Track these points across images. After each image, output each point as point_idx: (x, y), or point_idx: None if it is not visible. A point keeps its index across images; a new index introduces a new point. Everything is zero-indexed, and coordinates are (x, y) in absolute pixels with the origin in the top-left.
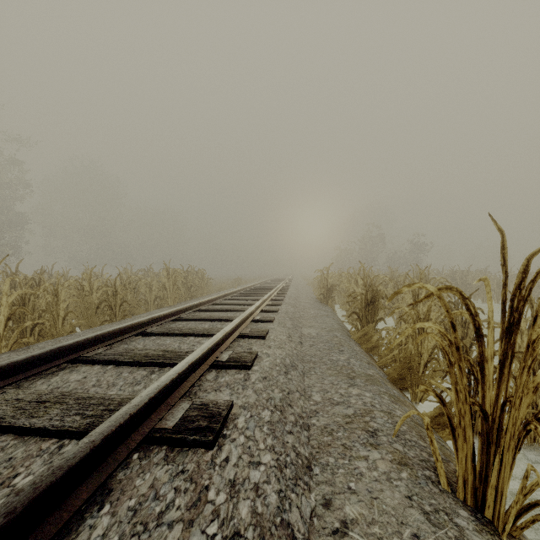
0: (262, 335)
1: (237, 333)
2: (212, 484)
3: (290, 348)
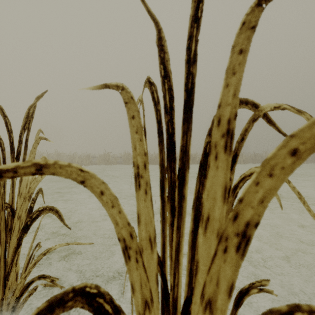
0: None
1: None
2: None
3: None
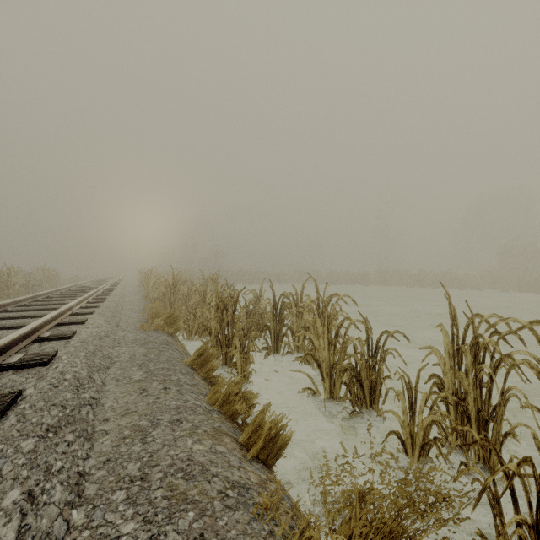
0: (113, 289)
1: (105, 288)
2: (113, 294)
3: (123, 291)
